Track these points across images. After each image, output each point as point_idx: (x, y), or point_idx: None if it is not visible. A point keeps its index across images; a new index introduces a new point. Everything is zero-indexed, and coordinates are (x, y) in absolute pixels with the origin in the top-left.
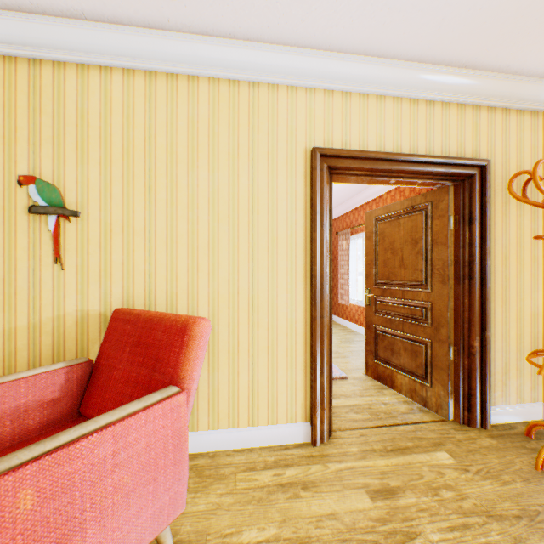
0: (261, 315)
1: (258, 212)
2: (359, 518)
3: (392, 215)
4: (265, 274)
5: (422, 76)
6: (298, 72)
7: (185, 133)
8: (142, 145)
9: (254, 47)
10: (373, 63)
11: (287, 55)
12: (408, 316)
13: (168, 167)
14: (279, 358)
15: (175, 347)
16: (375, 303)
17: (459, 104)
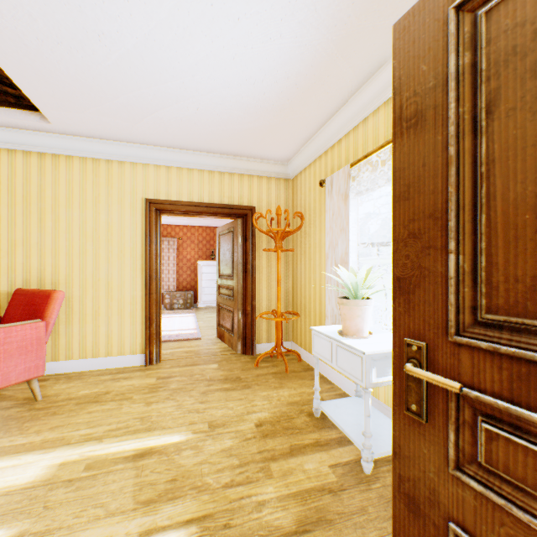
0: (114, 293)
1: (112, 234)
2: (144, 384)
3: (224, 232)
4: (117, 269)
5: (214, 160)
6: (137, 156)
7: (65, 189)
8: (36, 195)
9: (106, 143)
10: (181, 153)
11: (128, 147)
12: (228, 296)
13: (54, 208)
14: (126, 317)
15: (44, 304)
16: (219, 289)
17: (240, 174)
